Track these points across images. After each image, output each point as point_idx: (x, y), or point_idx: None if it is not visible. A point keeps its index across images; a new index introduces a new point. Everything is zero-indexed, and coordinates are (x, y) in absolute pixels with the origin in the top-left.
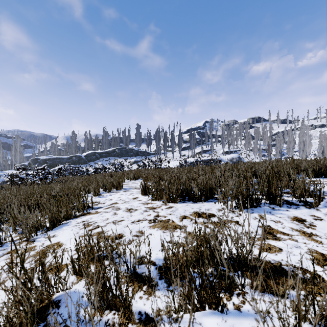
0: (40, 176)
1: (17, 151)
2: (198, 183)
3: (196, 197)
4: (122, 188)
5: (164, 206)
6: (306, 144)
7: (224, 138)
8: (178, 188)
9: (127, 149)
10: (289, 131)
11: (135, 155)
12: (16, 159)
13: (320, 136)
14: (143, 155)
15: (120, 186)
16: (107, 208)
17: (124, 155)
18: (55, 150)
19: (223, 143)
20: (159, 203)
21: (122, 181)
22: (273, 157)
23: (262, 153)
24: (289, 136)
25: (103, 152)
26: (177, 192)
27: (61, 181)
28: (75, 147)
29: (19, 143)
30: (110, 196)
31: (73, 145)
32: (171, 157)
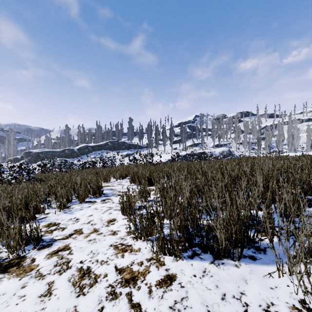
0: (13, 174)
1: (11, 144)
2: (214, 207)
3: (221, 249)
4: (103, 193)
5: (155, 271)
6: (295, 138)
7: (214, 132)
8: (181, 222)
9: (119, 142)
10: (279, 124)
11: (127, 148)
12: (10, 152)
13: (307, 130)
14: (135, 148)
15: (99, 191)
16: (52, 255)
17: (116, 148)
18: (49, 143)
19: (213, 136)
20: (146, 252)
21: (107, 180)
22: (262, 150)
23: (251, 146)
24: (279, 130)
25: (96, 145)
26: (178, 224)
27: (41, 178)
28: (68, 141)
29: (13, 136)
30: (79, 213)
31: (66, 138)
32: (163, 150)
